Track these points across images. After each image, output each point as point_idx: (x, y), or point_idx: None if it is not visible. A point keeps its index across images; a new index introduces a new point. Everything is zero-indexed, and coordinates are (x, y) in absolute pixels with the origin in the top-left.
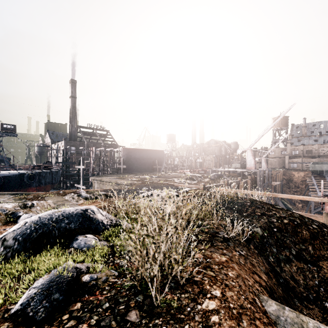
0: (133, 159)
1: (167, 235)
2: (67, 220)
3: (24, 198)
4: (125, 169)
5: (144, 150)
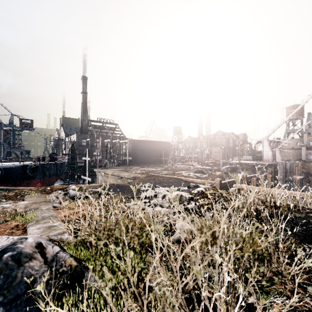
0: (139, 150)
1: None
2: None
3: (3, 196)
4: (131, 161)
5: (150, 142)
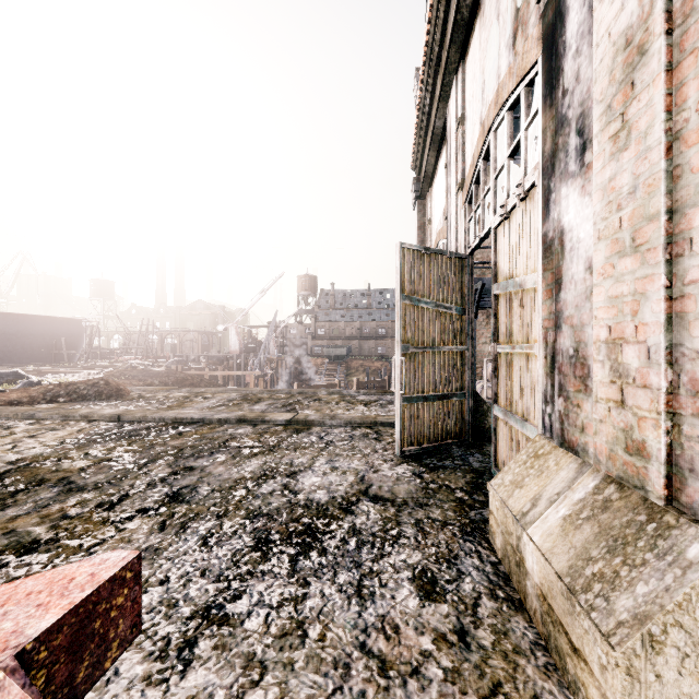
0: None
1: None
2: (6, 374)
3: None
4: None
5: (31, 318)
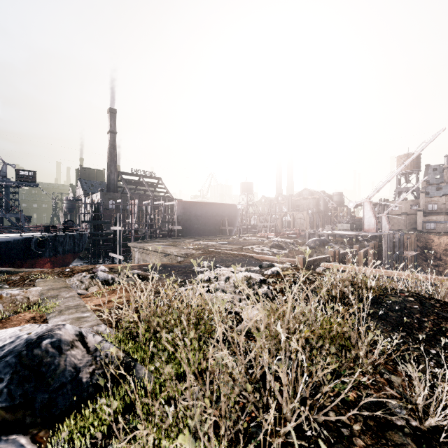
0: (192, 216)
1: (251, 434)
2: None
3: (5, 281)
4: (181, 231)
5: (209, 205)
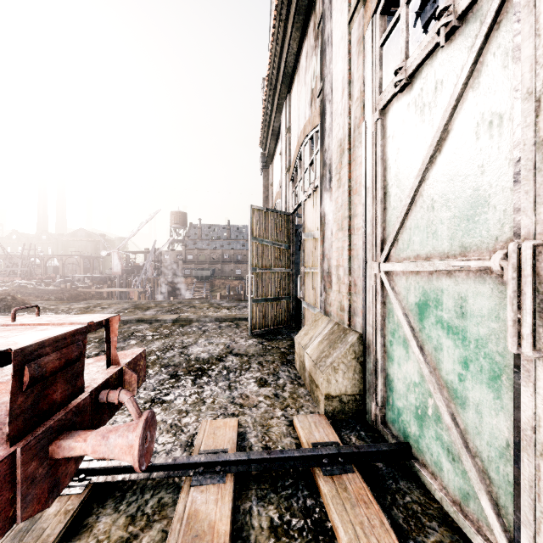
0: None
1: None
2: None
3: None
4: None
5: None
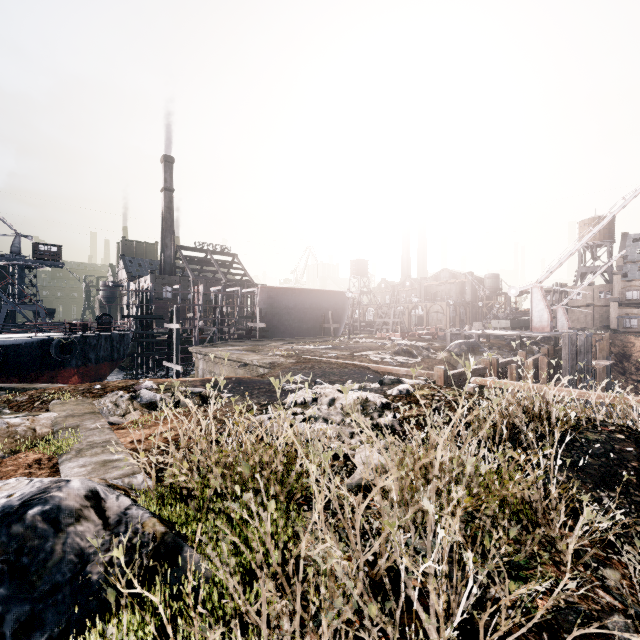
0: (281, 309)
1: None
2: None
3: (6, 402)
4: (265, 330)
5: (305, 292)
